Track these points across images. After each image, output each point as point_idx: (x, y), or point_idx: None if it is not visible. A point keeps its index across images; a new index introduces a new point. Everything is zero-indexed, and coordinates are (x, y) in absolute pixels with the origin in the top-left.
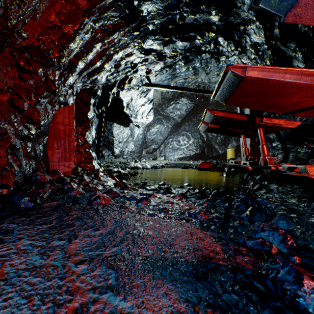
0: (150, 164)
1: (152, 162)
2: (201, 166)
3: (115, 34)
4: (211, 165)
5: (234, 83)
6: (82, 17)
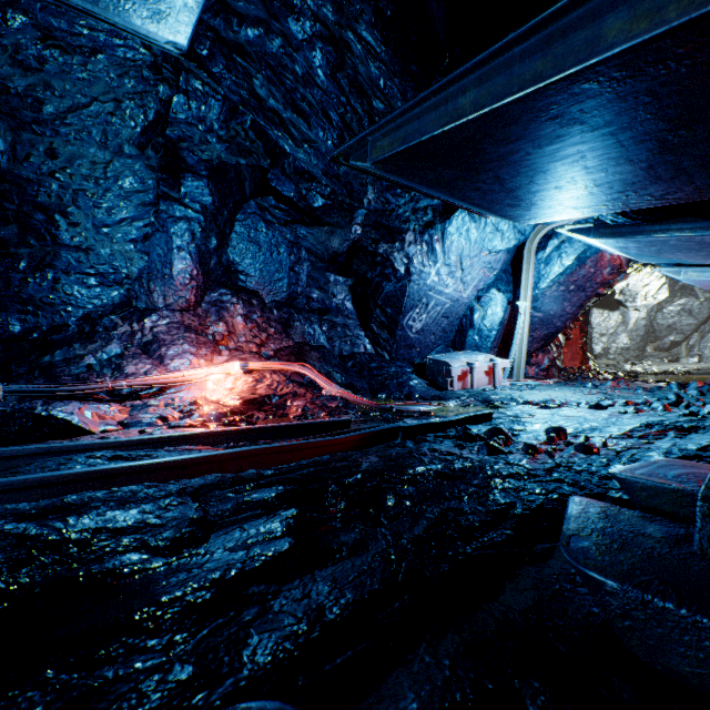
0: (661, 368)
1: (667, 365)
2: None
3: None
4: None
5: None
6: None
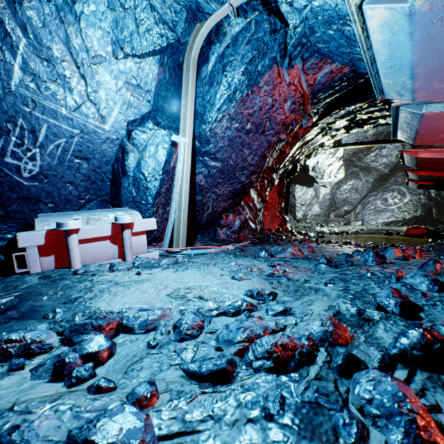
0: (340, 229)
1: (343, 227)
2: (410, 231)
3: (309, 143)
4: (423, 230)
5: (413, 159)
6: (293, 146)
